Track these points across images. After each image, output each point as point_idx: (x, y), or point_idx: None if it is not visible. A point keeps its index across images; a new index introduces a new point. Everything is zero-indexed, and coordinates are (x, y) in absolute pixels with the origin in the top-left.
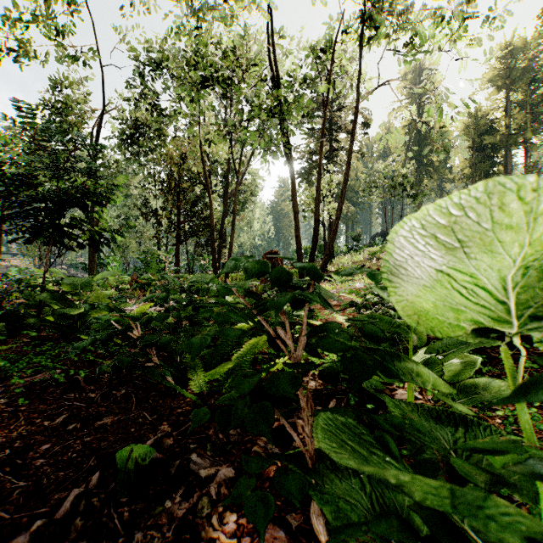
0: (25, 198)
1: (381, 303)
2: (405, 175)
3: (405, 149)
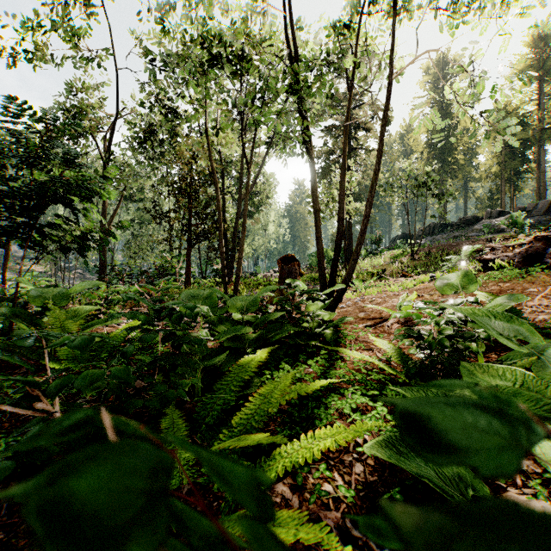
0: None
1: (460, 335)
2: (429, 173)
3: (427, 147)
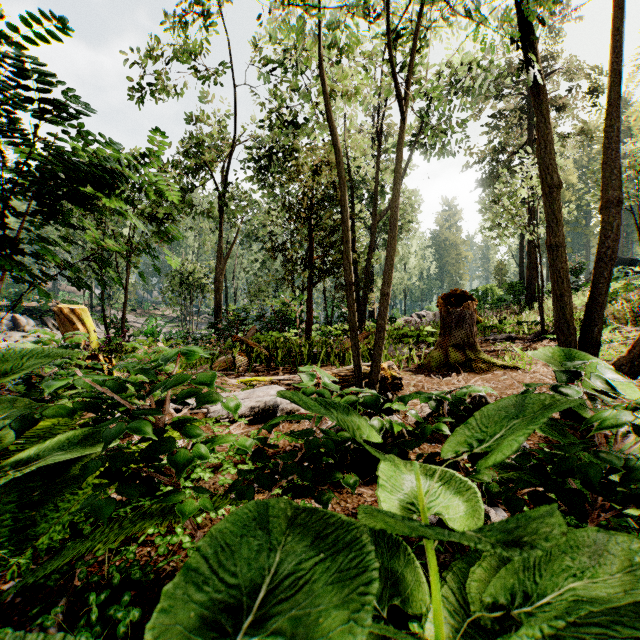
0: None
1: None
2: None
3: None
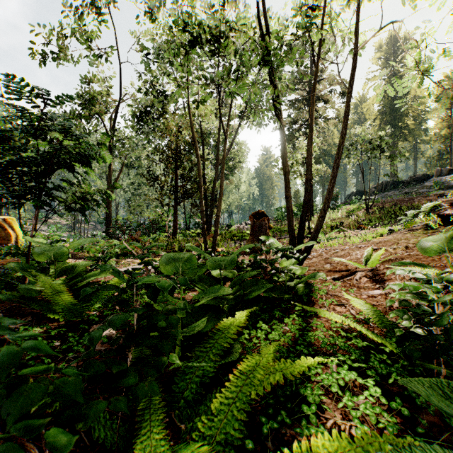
0: (2, 162)
1: None
2: (382, 137)
3: (379, 115)
